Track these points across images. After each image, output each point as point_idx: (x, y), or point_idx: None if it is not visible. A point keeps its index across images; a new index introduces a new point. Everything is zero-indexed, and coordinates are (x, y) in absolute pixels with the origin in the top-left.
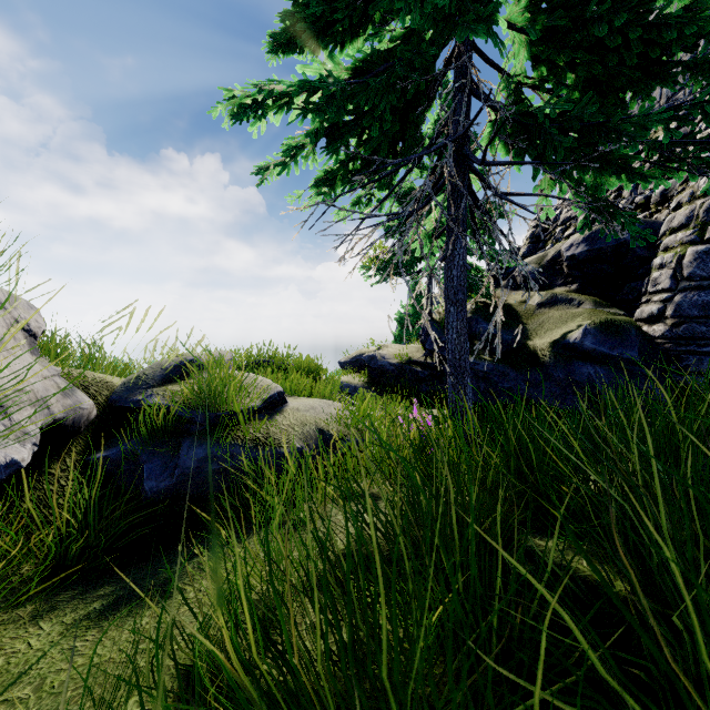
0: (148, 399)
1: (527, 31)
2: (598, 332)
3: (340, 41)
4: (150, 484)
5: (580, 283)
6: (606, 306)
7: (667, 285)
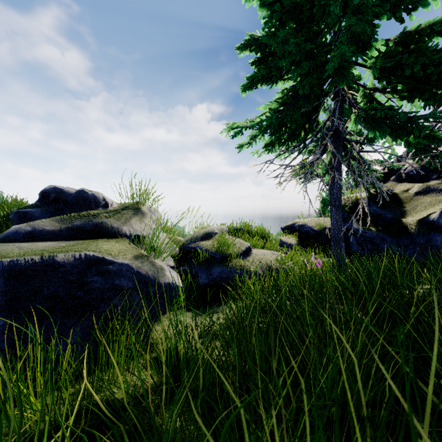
0: (197, 248)
1: (373, 69)
2: None
3: (277, 81)
4: (201, 280)
5: None
6: None
7: None
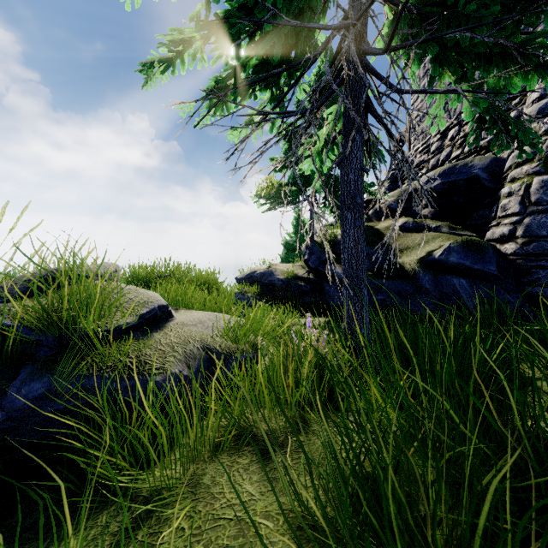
0: None
1: None
2: (461, 249)
3: None
4: None
5: (436, 211)
6: (459, 230)
7: (516, 210)
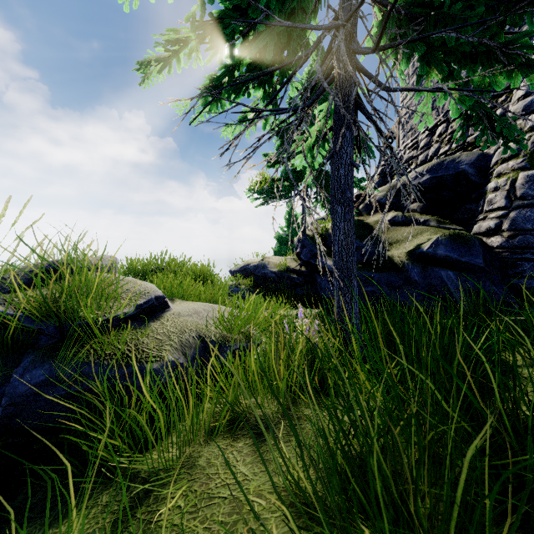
0: None
1: None
2: (448, 242)
3: None
4: None
5: (424, 206)
6: (447, 224)
7: (502, 204)
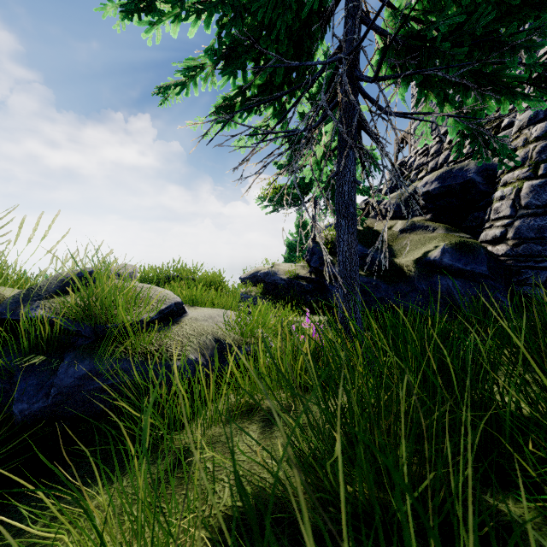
0: (31, 312)
1: None
2: (454, 251)
3: None
4: (20, 406)
5: (433, 213)
6: (455, 231)
7: (508, 213)
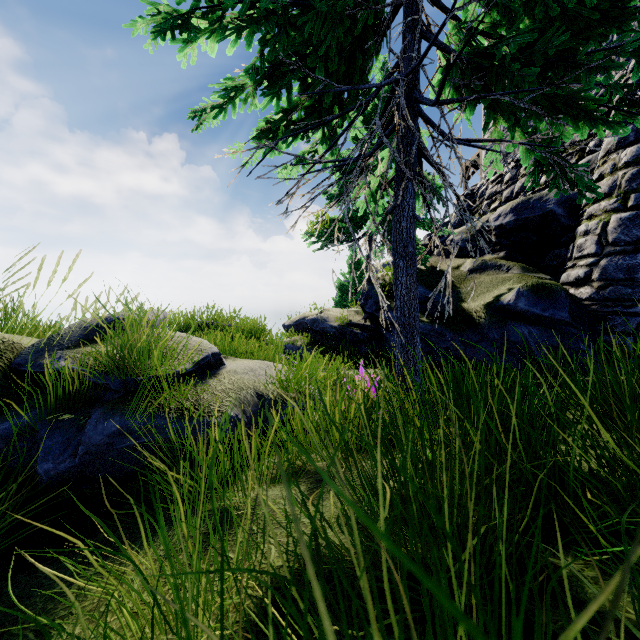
0: (54, 363)
1: None
2: (530, 294)
3: None
4: (45, 466)
5: (508, 250)
6: (533, 271)
7: (593, 250)
